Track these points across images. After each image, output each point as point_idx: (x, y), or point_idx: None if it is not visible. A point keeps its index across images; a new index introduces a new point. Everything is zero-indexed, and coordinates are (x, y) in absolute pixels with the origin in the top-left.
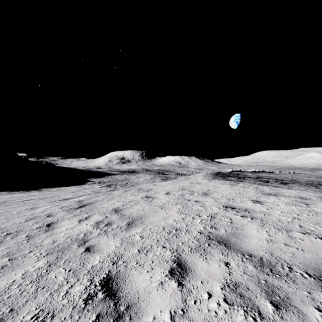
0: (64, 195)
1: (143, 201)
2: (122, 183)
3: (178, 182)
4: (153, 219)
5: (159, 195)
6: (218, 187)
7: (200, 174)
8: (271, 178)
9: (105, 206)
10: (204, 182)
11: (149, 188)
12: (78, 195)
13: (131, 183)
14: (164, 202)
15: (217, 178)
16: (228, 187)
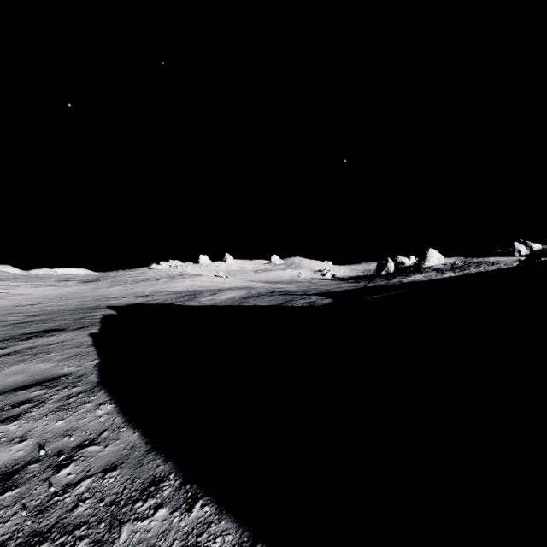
0: None
1: None
2: None
3: None
4: None
5: None
6: None
7: None
8: None
9: None
10: None
11: None
12: None
13: None
14: None
15: None
16: None
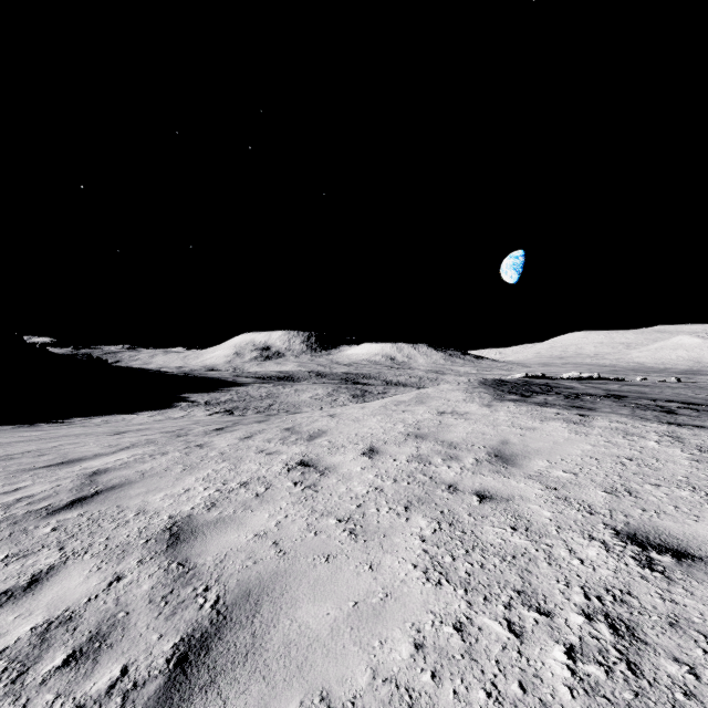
0: (79, 447)
1: (286, 485)
2: (260, 406)
3: (399, 410)
4: (311, 621)
5: (343, 458)
6: (531, 432)
7: (453, 387)
8: (654, 397)
9: (154, 504)
10: (475, 412)
11: (317, 429)
12: (117, 447)
13: (281, 406)
14: (360, 492)
15: (508, 399)
16: (567, 433)
